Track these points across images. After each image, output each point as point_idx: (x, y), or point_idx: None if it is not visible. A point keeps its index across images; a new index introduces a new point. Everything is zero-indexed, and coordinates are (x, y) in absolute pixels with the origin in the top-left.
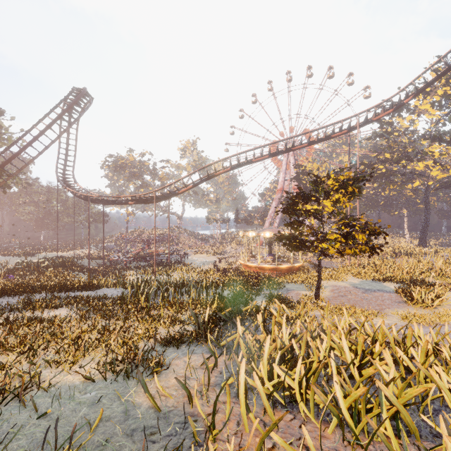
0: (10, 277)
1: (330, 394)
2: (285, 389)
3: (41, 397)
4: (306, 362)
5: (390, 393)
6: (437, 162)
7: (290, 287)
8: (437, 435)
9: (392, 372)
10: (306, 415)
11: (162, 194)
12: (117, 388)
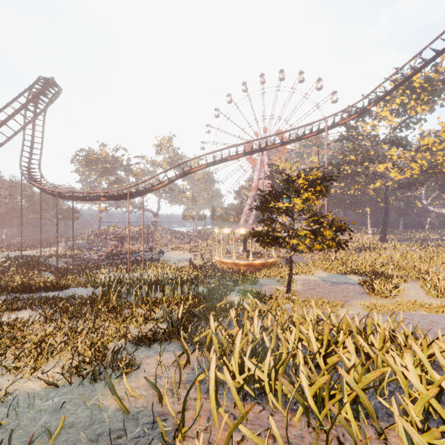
0: None
1: (297, 383)
2: (256, 381)
3: None
4: (276, 354)
5: (351, 379)
6: (395, 164)
7: (264, 282)
8: (391, 415)
9: (353, 359)
10: (275, 405)
11: (136, 190)
12: (83, 392)
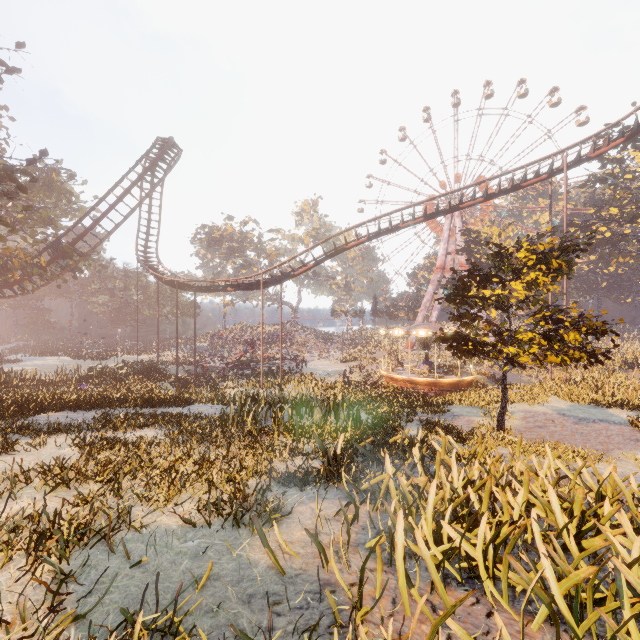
0: (82, 387)
1: (535, 571)
2: (460, 559)
3: (132, 541)
4: (490, 522)
5: (636, 579)
6: None
7: (458, 411)
8: None
9: (636, 547)
10: (496, 600)
11: (272, 276)
12: (225, 538)
